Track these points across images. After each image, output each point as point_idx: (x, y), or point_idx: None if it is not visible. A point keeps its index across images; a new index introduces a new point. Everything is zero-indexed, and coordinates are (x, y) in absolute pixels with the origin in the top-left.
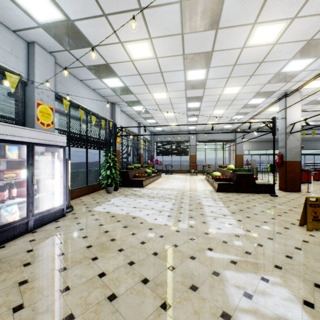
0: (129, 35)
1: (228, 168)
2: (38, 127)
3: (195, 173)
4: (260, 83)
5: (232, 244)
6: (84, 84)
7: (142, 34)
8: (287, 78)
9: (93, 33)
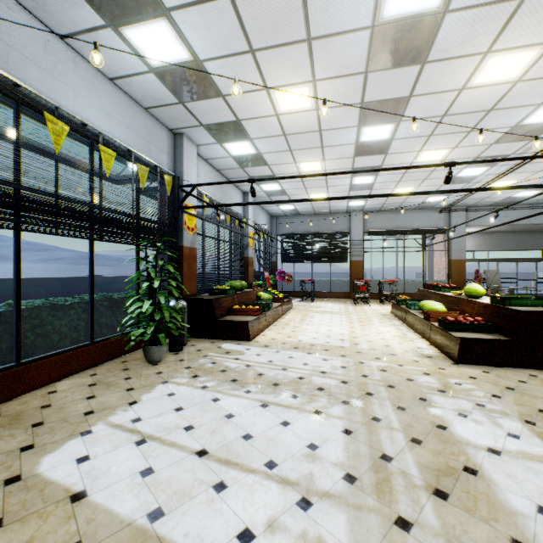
0: None
1: (470, 292)
2: None
3: (364, 300)
4: None
5: None
6: (79, 56)
7: None
8: None
9: None
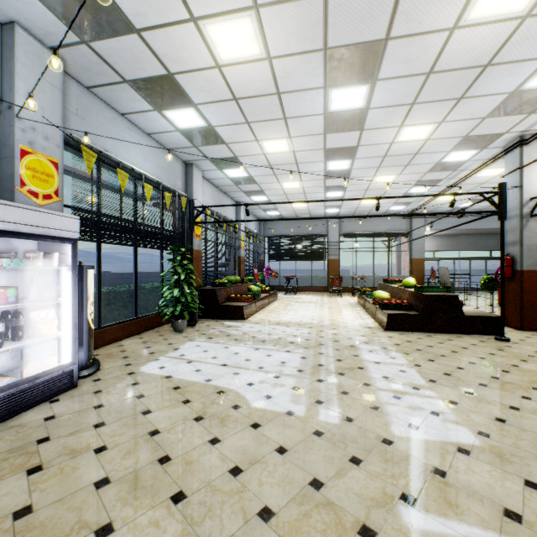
0: None
1: (405, 283)
2: (23, 201)
3: (338, 293)
4: (475, 117)
5: (461, 481)
6: (130, 123)
7: None
8: (531, 104)
9: None
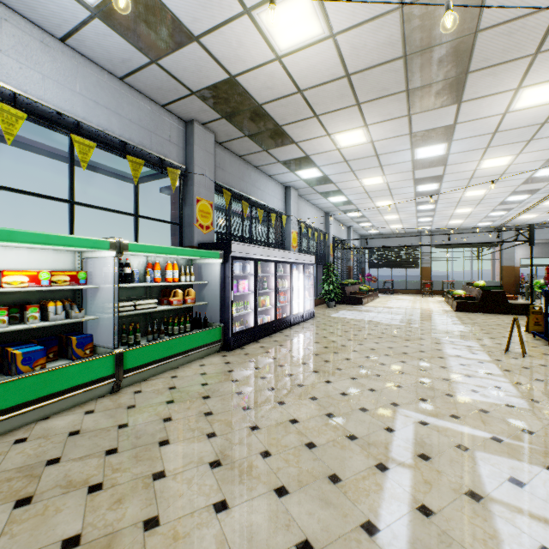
0: (367, 176)
1: (475, 285)
2: (292, 250)
3: (429, 294)
4: (512, 185)
5: (452, 333)
6: (308, 203)
7: (377, 174)
8: (547, 179)
9: (338, 178)
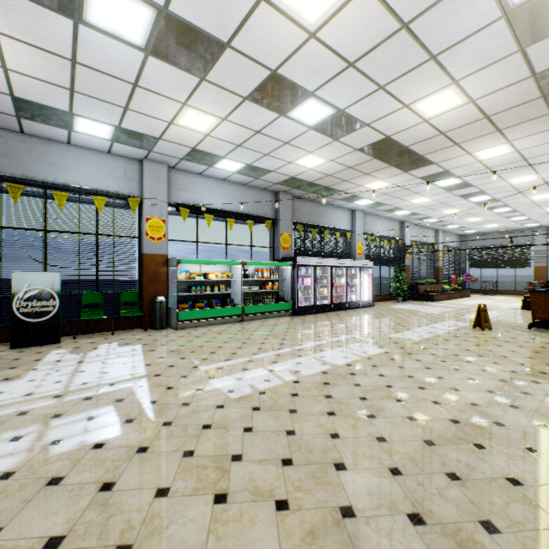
0: (411, 198)
1: None
2: (357, 256)
3: None
4: None
5: (466, 319)
6: (378, 217)
7: (419, 197)
8: None
9: (389, 202)
